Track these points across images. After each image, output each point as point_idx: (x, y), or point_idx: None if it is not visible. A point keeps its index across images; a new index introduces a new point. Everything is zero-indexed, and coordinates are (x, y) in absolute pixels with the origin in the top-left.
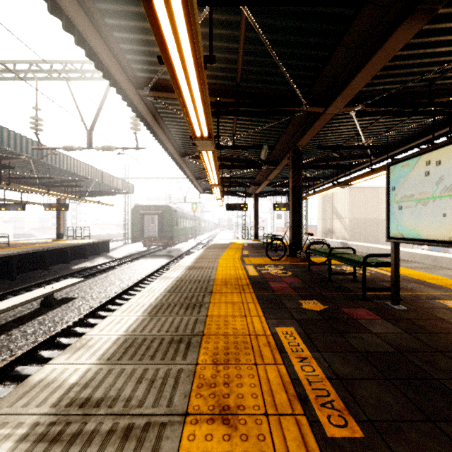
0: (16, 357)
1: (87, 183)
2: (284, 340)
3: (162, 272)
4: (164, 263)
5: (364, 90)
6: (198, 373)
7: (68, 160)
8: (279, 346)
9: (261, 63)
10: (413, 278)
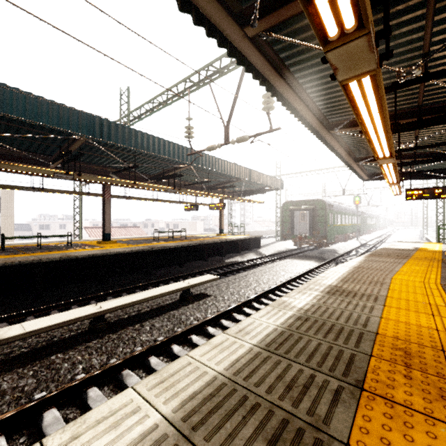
0: (127, 357)
1: (240, 183)
2: None
3: (307, 279)
4: (313, 266)
5: None
6: None
7: (219, 163)
8: None
9: None
10: None
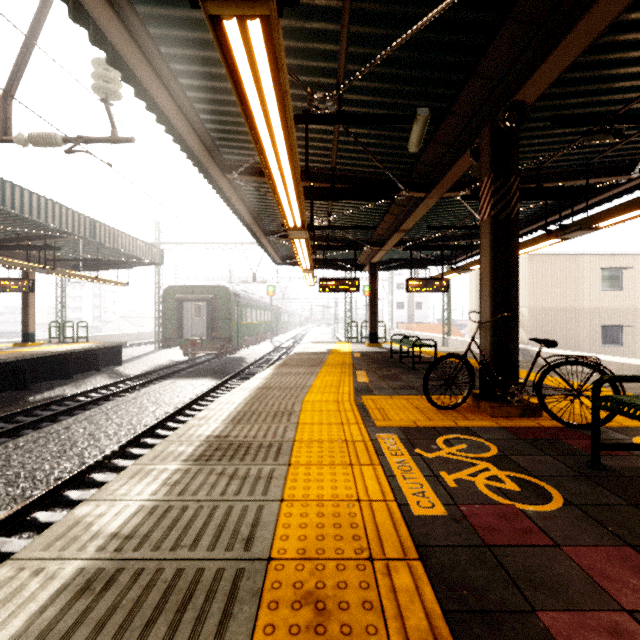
0: None
1: (75, 244)
2: None
3: (196, 411)
4: (208, 387)
5: None
6: None
7: (6, 190)
8: None
9: None
10: None
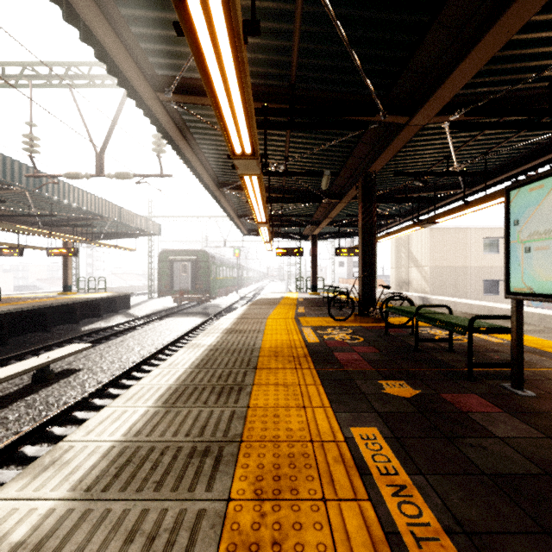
0: None
1: (102, 222)
2: (365, 451)
3: (195, 335)
4: (198, 322)
5: (462, 94)
6: (230, 520)
7: (75, 192)
8: (358, 462)
9: (324, 54)
10: (528, 346)
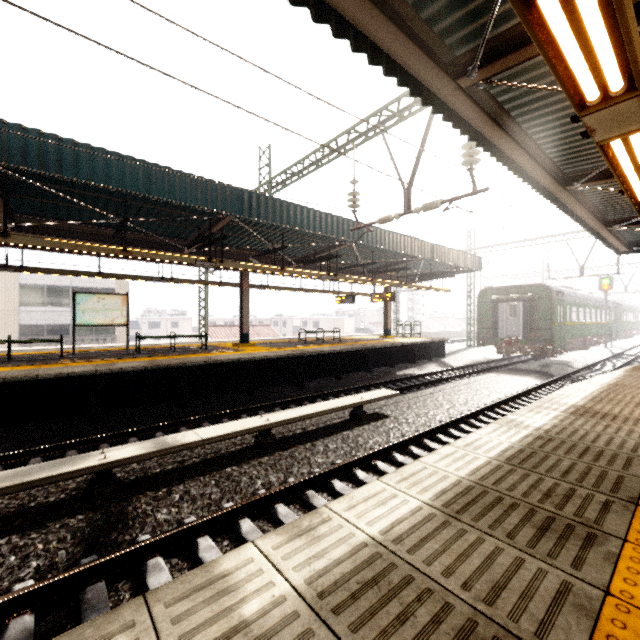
0: (309, 477)
1: (416, 263)
2: None
3: (526, 402)
4: (532, 385)
5: None
6: None
7: (389, 237)
8: None
9: None
10: None
